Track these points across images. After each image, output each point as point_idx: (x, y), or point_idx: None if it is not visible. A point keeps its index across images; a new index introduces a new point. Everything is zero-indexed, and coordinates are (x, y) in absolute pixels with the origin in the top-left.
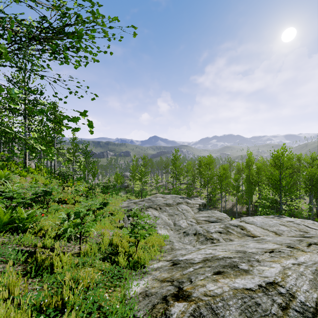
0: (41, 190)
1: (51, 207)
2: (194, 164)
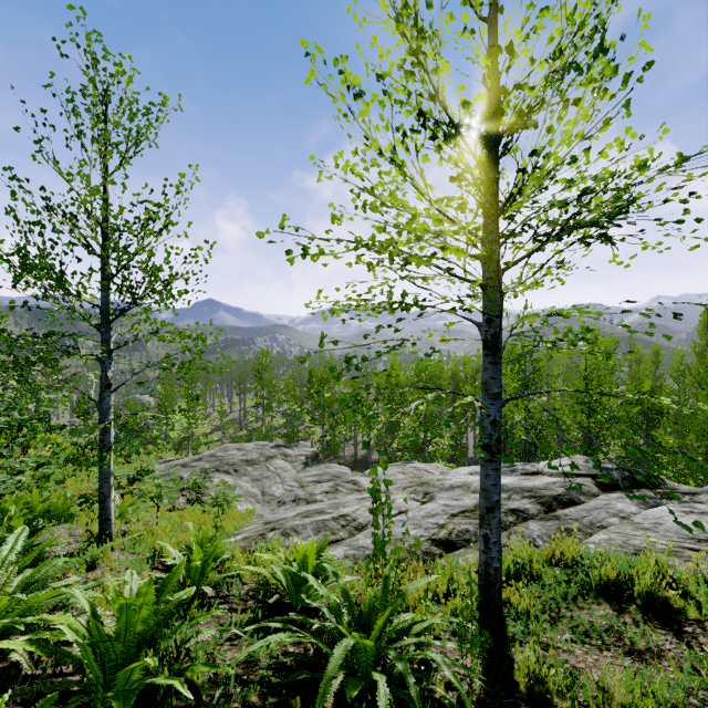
0: (32, 462)
1: None
2: (300, 373)
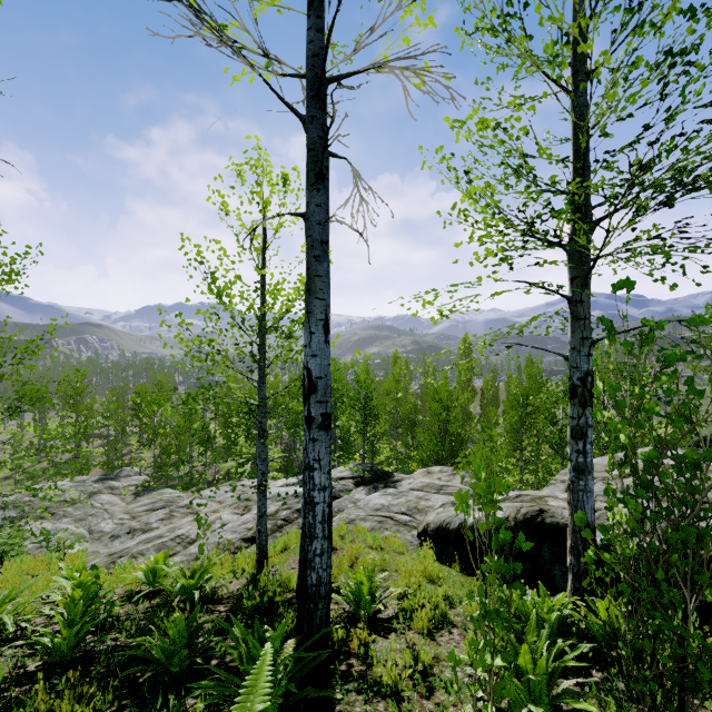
0: None
1: None
2: (123, 389)
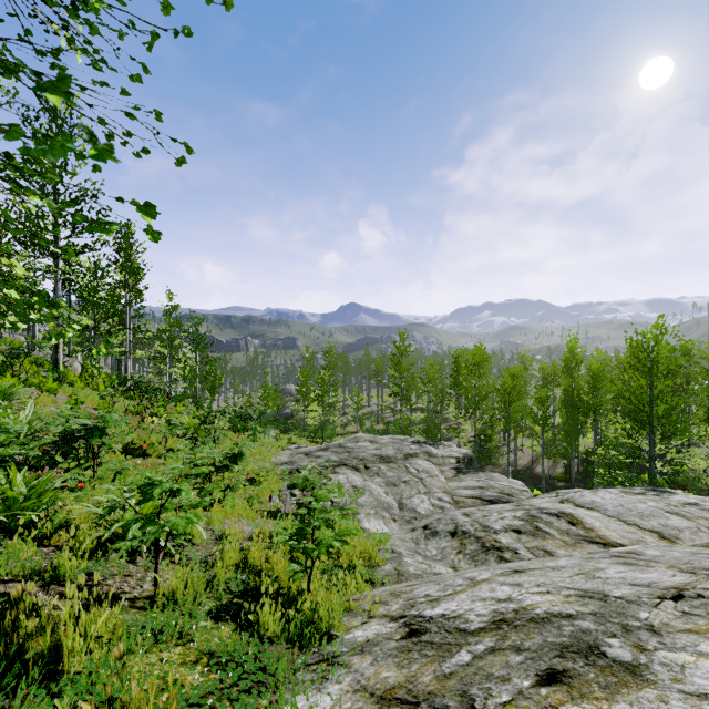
0: (79, 424)
1: (108, 466)
2: (441, 365)
